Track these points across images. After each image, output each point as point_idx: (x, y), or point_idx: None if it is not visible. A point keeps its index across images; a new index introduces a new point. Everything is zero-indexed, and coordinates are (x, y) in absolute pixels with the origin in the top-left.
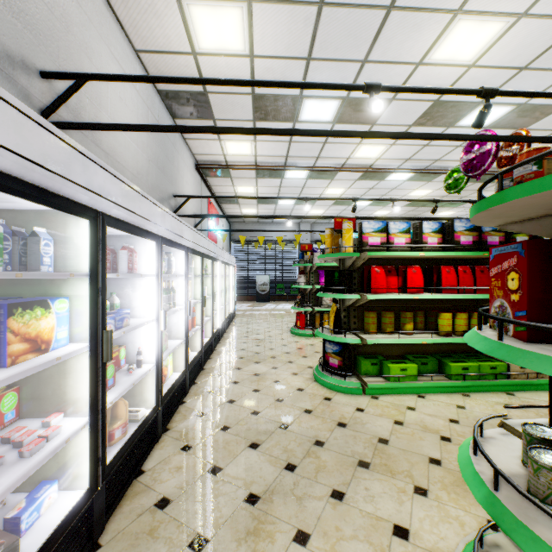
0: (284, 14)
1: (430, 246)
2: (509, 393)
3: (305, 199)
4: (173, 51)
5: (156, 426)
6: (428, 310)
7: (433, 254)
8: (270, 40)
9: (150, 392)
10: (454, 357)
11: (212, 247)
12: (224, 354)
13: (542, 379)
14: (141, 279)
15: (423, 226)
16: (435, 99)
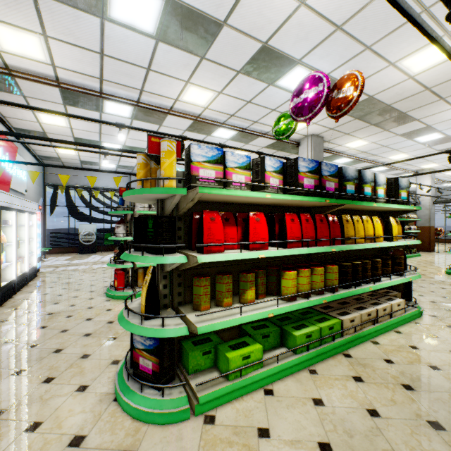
0: None
1: (277, 186)
2: (346, 354)
3: (119, 126)
4: None
5: None
6: (268, 268)
7: (280, 197)
8: None
9: None
10: (293, 319)
11: None
12: None
13: (365, 330)
14: None
15: (266, 162)
16: (265, 41)
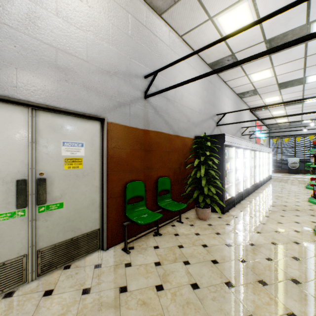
0: (288, 64)
1: None
2: None
3: (311, 120)
4: (243, 84)
5: (242, 196)
6: None
7: None
8: (283, 70)
9: (240, 188)
10: None
11: (258, 146)
12: (263, 189)
13: None
14: (238, 159)
15: None
16: None
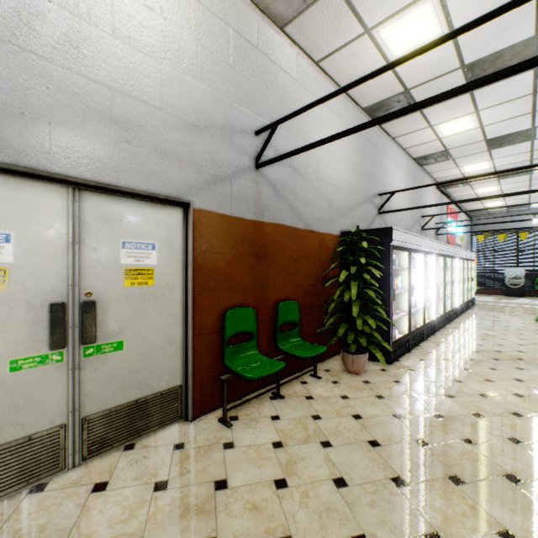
0: (503, 106)
1: None
2: None
3: None
4: (425, 142)
5: (423, 334)
6: None
7: None
8: (495, 117)
9: (419, 320)
10: None
11: (451, 249)
12: (461, 323)
13: None
14: (415, 270)
15: None
16: None
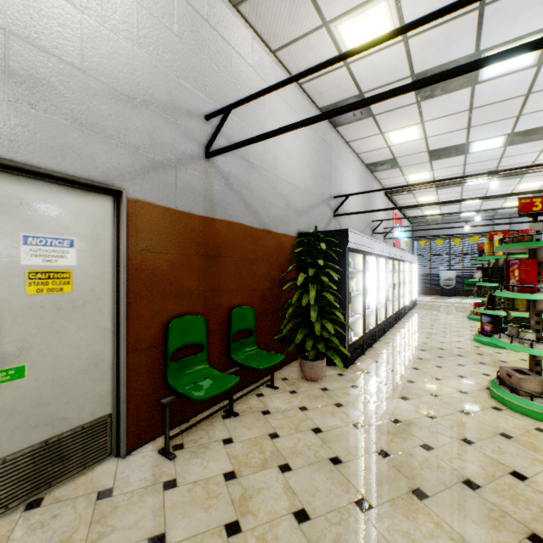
0: (445, 119)
1: None
2: None
3: (476, 212)
4: (376, 149)
5: (375, 335)
6: None
7: None
8: (437, 129)
9: (372, 321)
10: None
11: (398, 252)
12: (407, 322)
13: None
14: (368, 273)
15: None
16: None
